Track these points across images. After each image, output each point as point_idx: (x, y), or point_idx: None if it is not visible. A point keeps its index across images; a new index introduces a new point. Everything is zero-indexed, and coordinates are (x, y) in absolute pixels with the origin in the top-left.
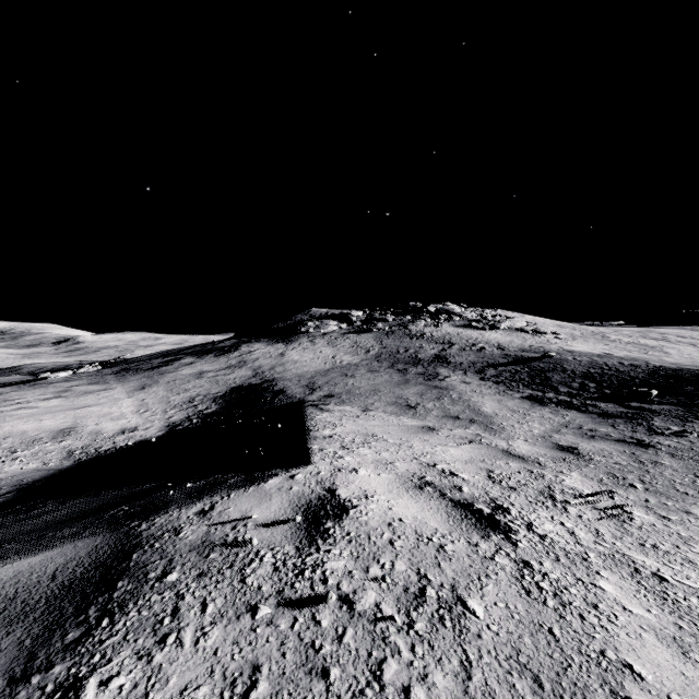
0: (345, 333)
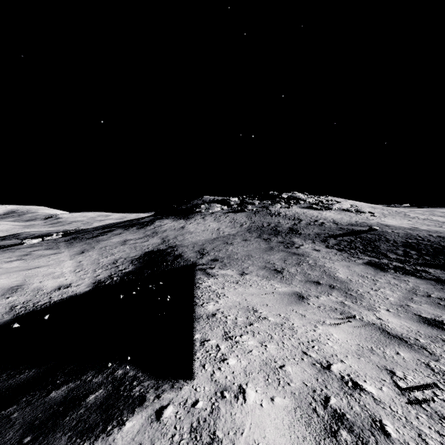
0: (226, 212)
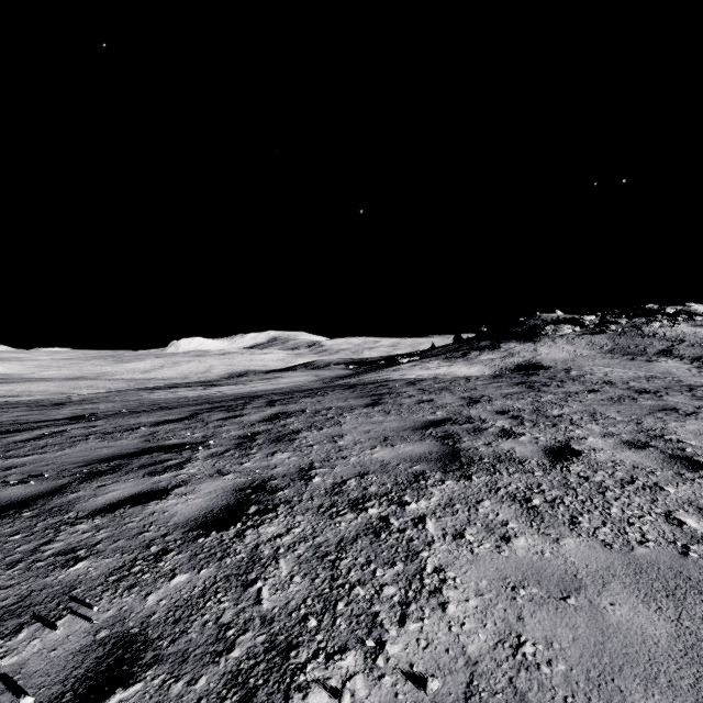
0: (580, 335)
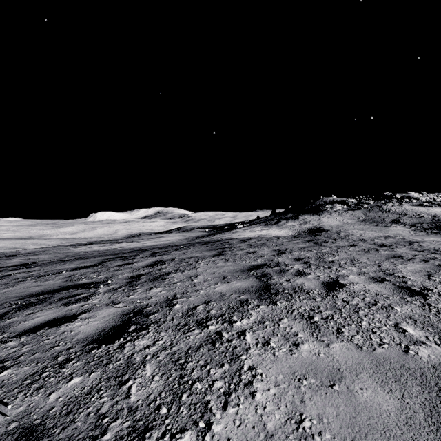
0: (346, 210)
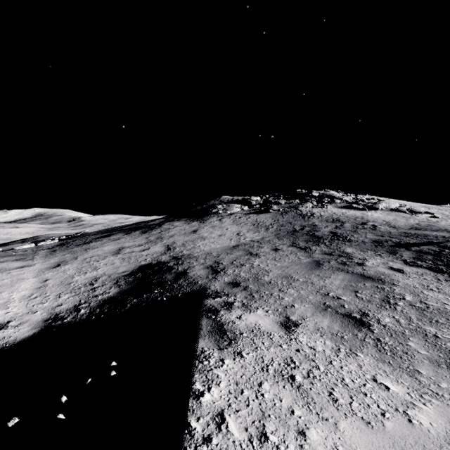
0: (247, 213)
